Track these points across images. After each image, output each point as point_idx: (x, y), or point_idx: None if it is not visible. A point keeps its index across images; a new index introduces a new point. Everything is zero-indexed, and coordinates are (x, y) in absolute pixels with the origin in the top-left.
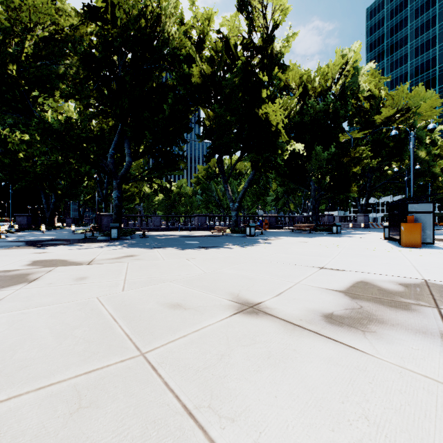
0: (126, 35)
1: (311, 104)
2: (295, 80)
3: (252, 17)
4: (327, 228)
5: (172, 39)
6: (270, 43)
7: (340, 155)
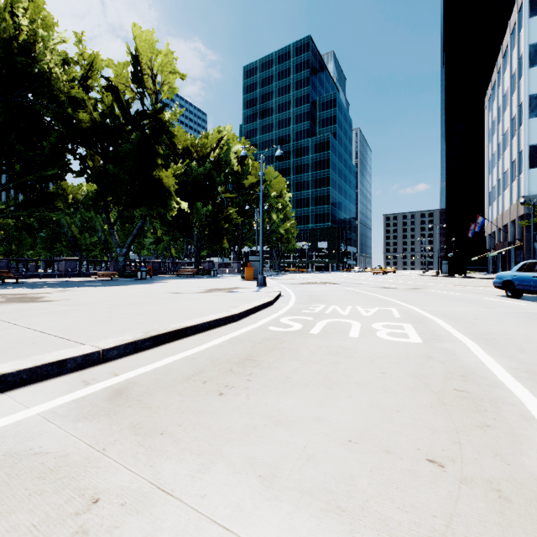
0: None
1: (194, 167)
2: (181, 141)
3: (143, 82)
4: (207, 273)
5: (57, 79)
6: (160, 113)
7: (216, 214)
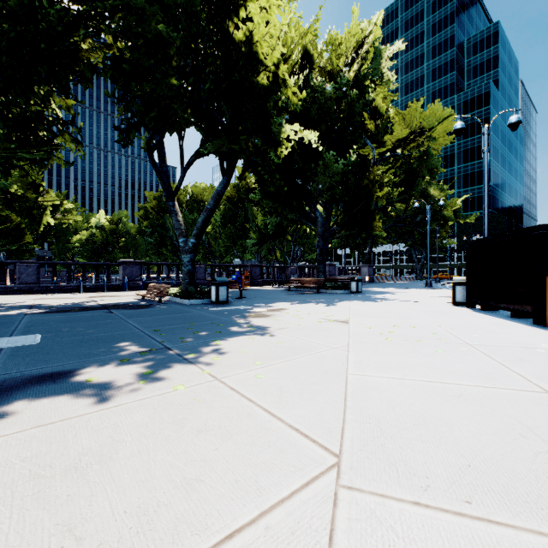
0: None
1: (318, 86)
2: None
3: None
4: (342, 285)
5: None
6: None
7: (361, 170)
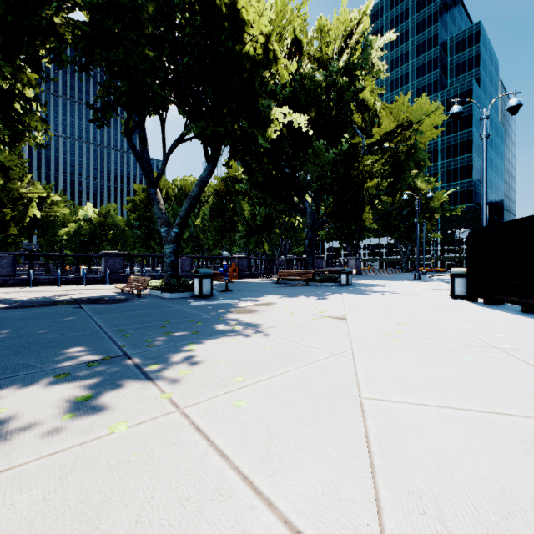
0: None
1: (308, 72)
2: None
3: None
4: (331, 277)
5: None
6: None
7: (352, 159)
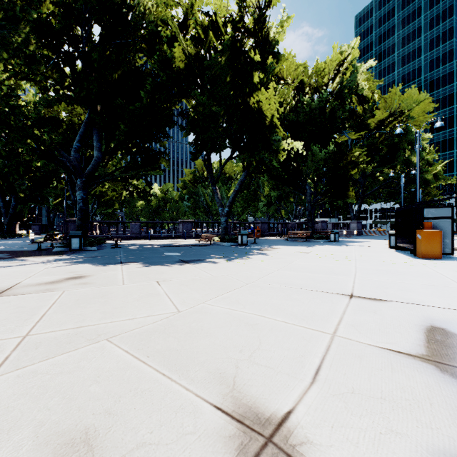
0: (92, 2)
1: (307, 101)
2: (290, 74)
3: None
4: (324, 236)
5: (149, 12)
6: (264, 26)
7: (338, 156)
